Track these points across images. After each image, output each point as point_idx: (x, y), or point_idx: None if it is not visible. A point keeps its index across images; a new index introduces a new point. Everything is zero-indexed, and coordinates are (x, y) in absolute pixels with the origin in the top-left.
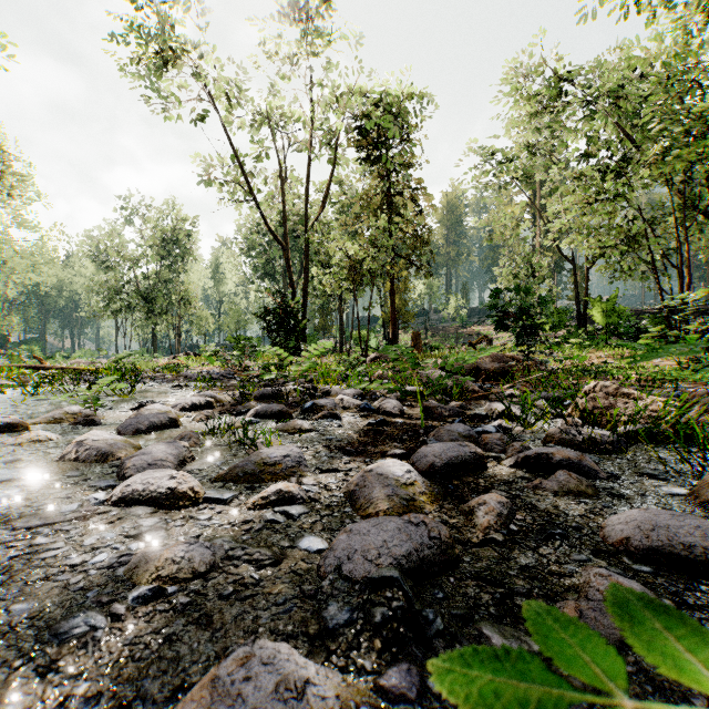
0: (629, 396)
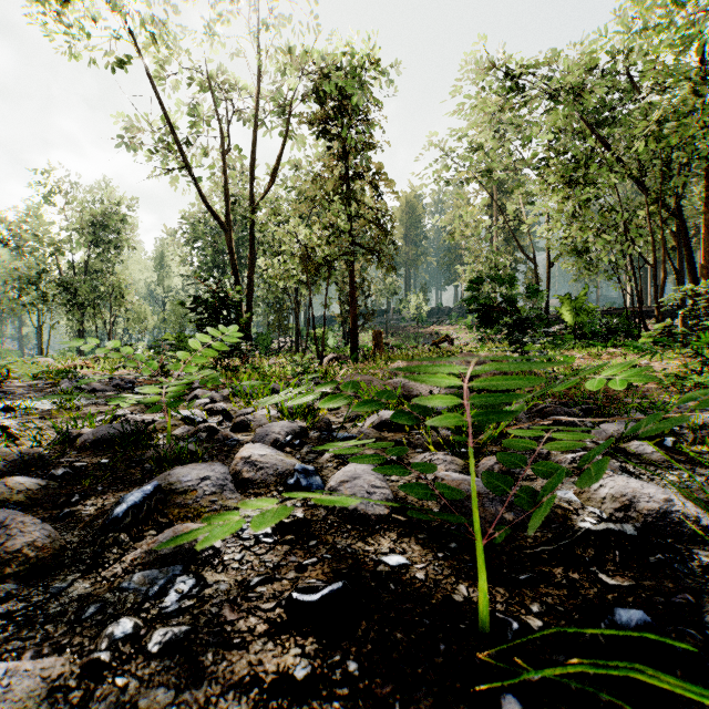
0: None
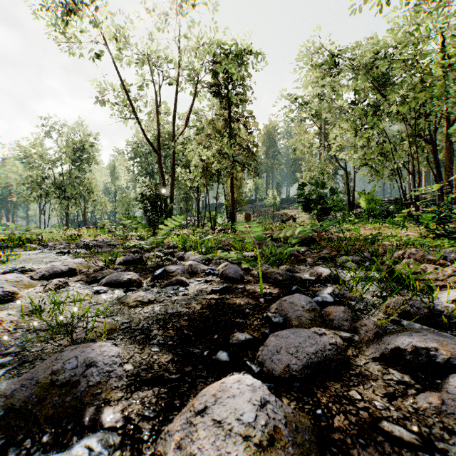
0: (435, 262)
